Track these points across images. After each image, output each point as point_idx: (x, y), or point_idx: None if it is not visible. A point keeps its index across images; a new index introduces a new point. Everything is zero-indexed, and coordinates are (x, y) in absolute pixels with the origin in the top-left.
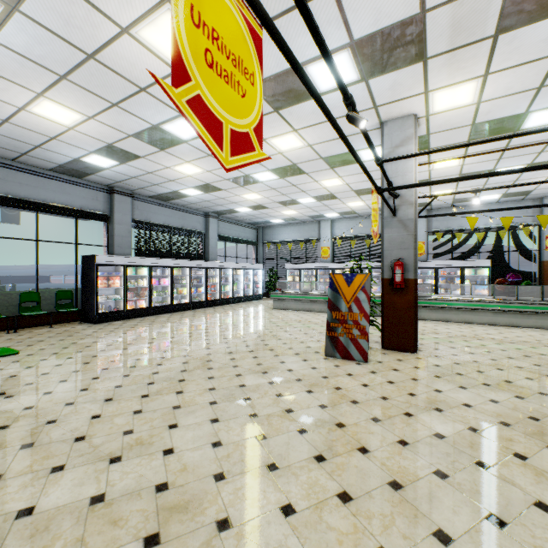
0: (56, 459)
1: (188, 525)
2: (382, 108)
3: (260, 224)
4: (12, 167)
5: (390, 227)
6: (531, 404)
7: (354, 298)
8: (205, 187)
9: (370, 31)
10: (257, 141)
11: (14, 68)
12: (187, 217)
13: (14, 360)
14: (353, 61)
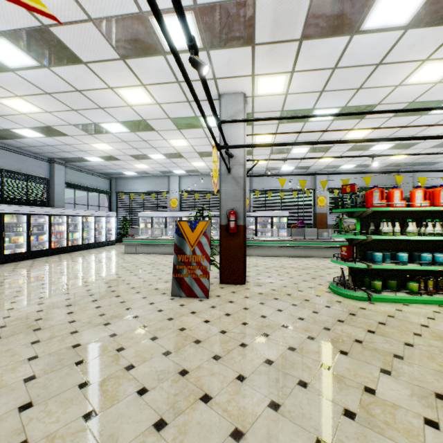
0: None
1: None
2: (220, 81)
3: (114, 175)
4: None
5: (226, 182)
6: (323, 317)
7: (197, 242)
8: (46, 130)
9: None
10: None
11: None
12: (25, 160)
13: None
14: (196, 26)
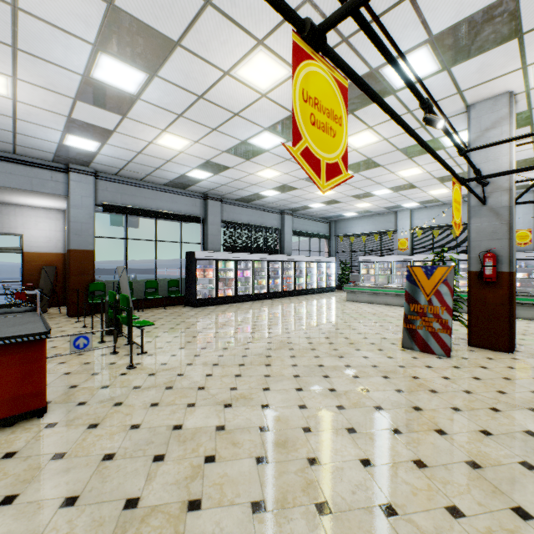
0: (188, 399)
1: (286, 456)
2: (468, 92)
3: (333, 218)
4: (140, 185)
5: (478, 216)
6: None
7: (434, 291)
8: (281, 188)
9: (451, 23)
10: (343, 166)
11: (150, 115)
12: (265, 215)
13: (146, 330)
14: (432, 54)
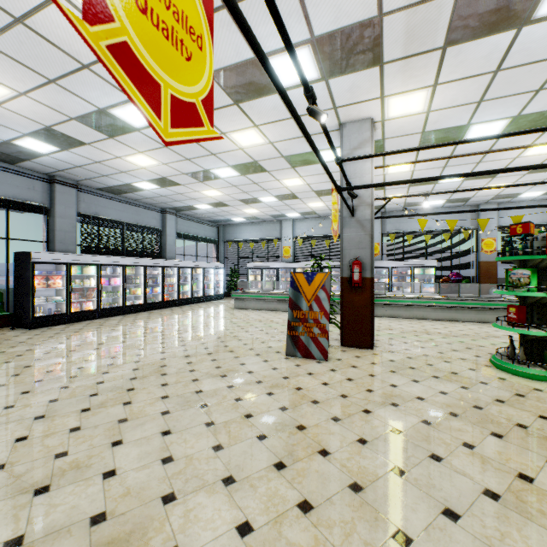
0: None
1: None
2: (341, 109)
3: (221, 222)
4: None
5: (348, 227)
6: (475, 394)
7: (314, 297)
8: (161, 181)
9: (330, 28)
10: (206, 116)
11: None
12: (141, 212)
13: None
14: (313, 58)
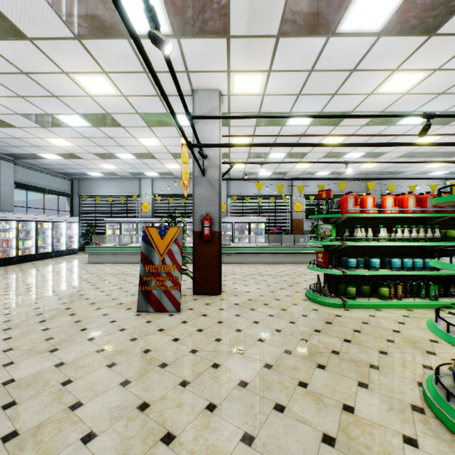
0: None
1: None
2: (193, 75)
3: (76, 176)
4: None
5: (200, 185)
6: (300, 327)
7: (167, 250)
8: None
9: None
10: None
11: None
12: None
13: None
14: (164, 8)
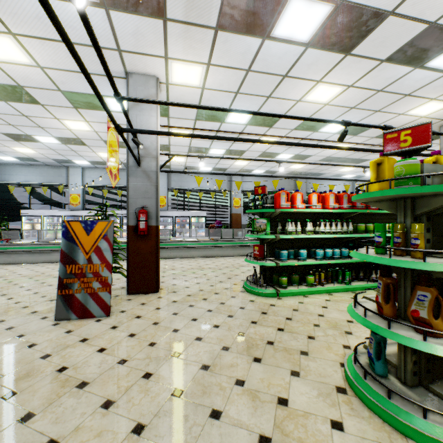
0: None
1: None
2: (127, 55)
3: None
4: None
5: (135, 176)
6: (238, 320)
7: (94, 247)
8: None
9: None
10: None
11: None
12: None
13: None
14: None
